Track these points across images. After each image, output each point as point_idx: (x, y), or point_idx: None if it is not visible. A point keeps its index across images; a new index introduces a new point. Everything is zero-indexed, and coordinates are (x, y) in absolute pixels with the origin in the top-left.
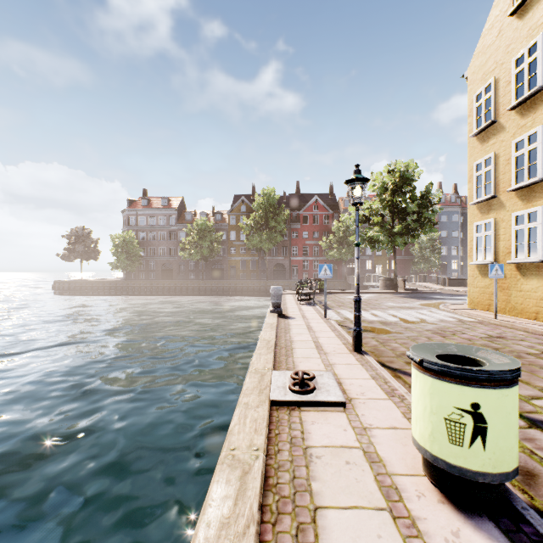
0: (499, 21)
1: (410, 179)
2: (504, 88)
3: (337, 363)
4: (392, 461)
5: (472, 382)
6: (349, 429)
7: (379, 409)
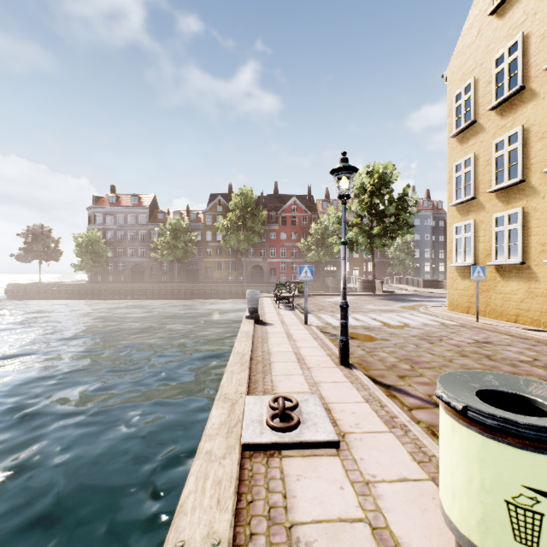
0: (479, 21)
1: (388, 181)
2: (484, 88)
3: (323, 381)
4: (412, 543)
5: None
6: (346, 486)
7: (381, 448)
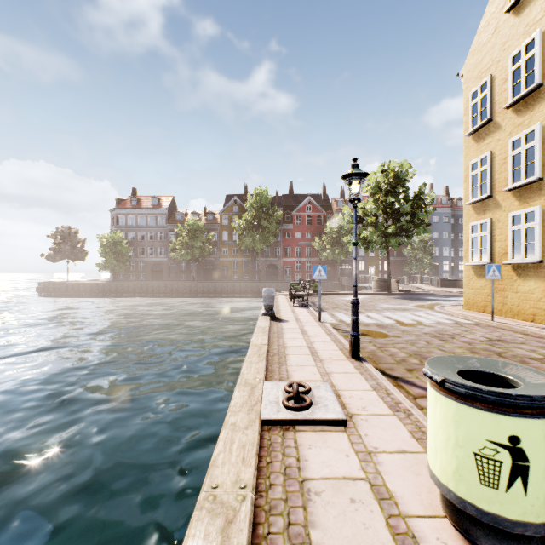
0: (495, 18)
1: (403, 179)
2: (500, 86)
3: (334, 372)
4: (404, 496)
5: (509, 409)
6: (351, 454)
7: (384, 427)
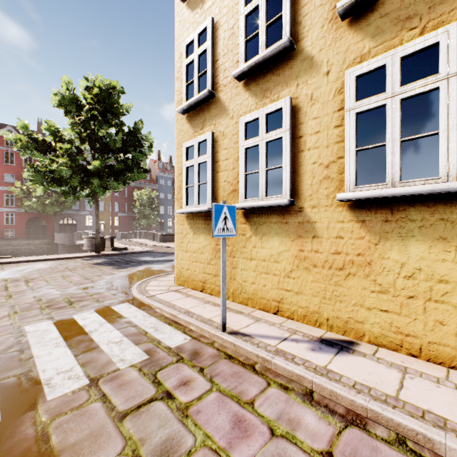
0: None
1: (116, 107)
2: None
3: None
4: None
5: None
6: None
7: None
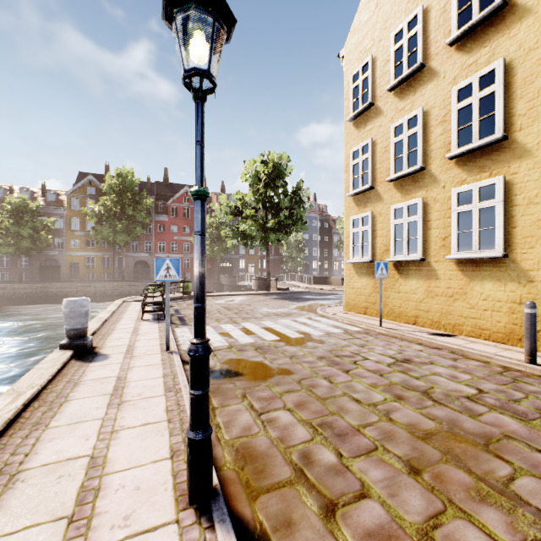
0: None
1: (283, 173)
2: (382, 68)
3: None
4: None
5: None
6: None
7: None
